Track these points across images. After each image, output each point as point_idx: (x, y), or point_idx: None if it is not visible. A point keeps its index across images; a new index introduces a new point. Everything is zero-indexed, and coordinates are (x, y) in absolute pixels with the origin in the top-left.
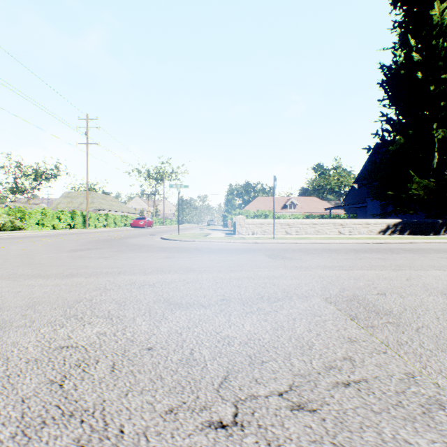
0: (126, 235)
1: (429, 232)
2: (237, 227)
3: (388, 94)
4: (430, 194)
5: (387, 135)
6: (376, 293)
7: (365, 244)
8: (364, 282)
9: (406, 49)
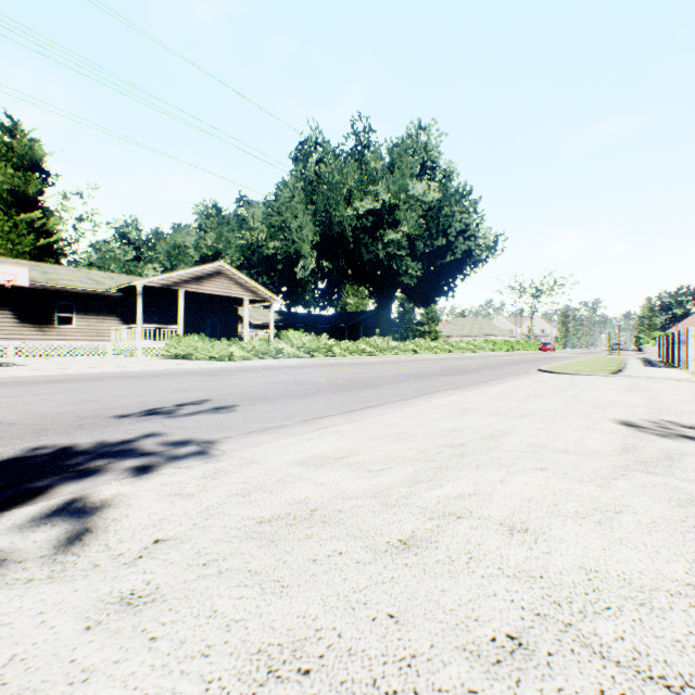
0: None
1: None
2: (645, 350)
3: None
4: None
5: None
6: None
7: None
8: None
9: None
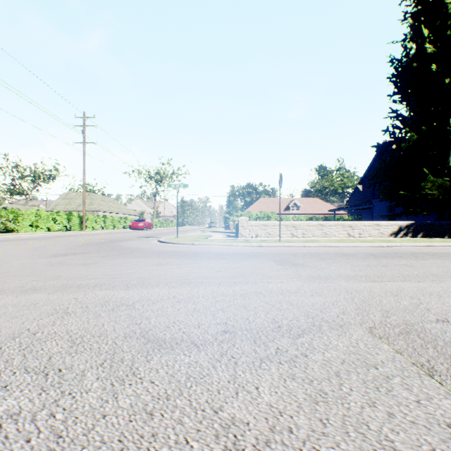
0: (122, 237)
1: (444, 234)
2: (240, 229)
3: (399, 89)
4: (445, 194)
5: (399, 132)
6: (435, 319)
7: (380, 248)
8: (408, 300)
9: (419, 41)
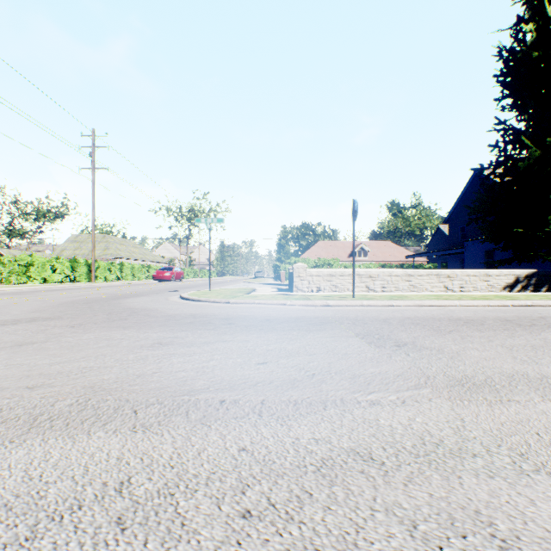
0: (135, 291)
1: None
2: (295, 280)
3: (511, 90)
4: None
5: (511, 148)
6: None
7: (506, 308)
8: None
9: (539, 23)
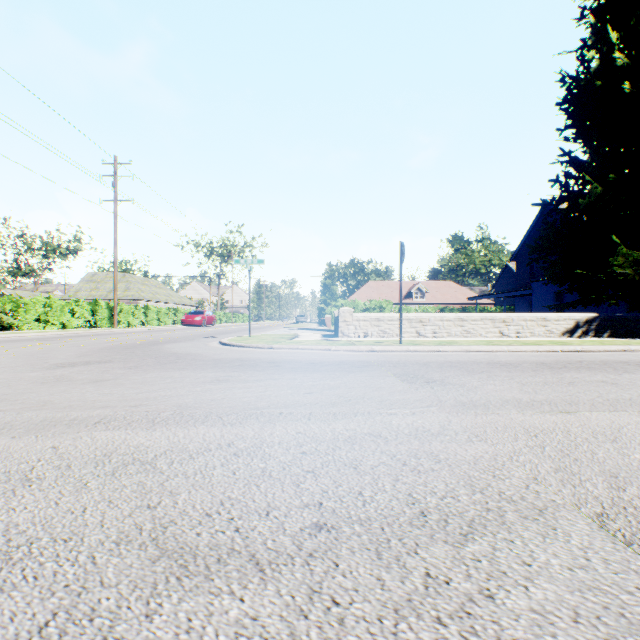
0: (168, 337)
1: None
2: (341, 325)
3: (574, 120)
4: None
5: (574, 183)
6: None
7: (553, 354)
8: None
9: (603, 49)
